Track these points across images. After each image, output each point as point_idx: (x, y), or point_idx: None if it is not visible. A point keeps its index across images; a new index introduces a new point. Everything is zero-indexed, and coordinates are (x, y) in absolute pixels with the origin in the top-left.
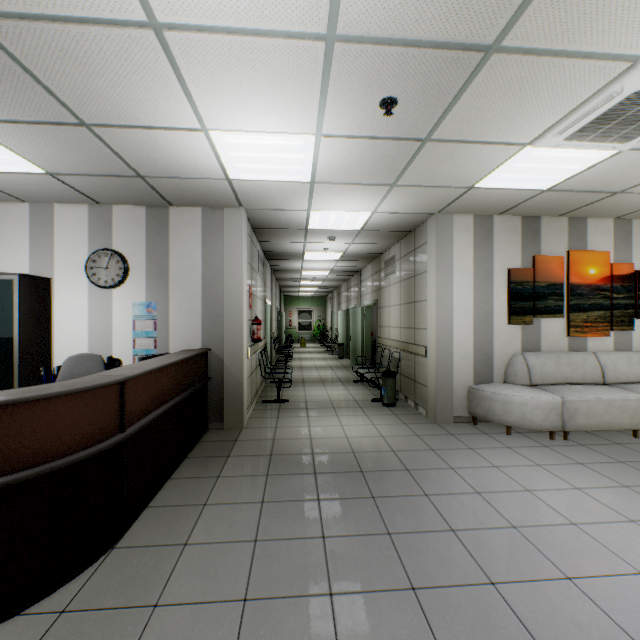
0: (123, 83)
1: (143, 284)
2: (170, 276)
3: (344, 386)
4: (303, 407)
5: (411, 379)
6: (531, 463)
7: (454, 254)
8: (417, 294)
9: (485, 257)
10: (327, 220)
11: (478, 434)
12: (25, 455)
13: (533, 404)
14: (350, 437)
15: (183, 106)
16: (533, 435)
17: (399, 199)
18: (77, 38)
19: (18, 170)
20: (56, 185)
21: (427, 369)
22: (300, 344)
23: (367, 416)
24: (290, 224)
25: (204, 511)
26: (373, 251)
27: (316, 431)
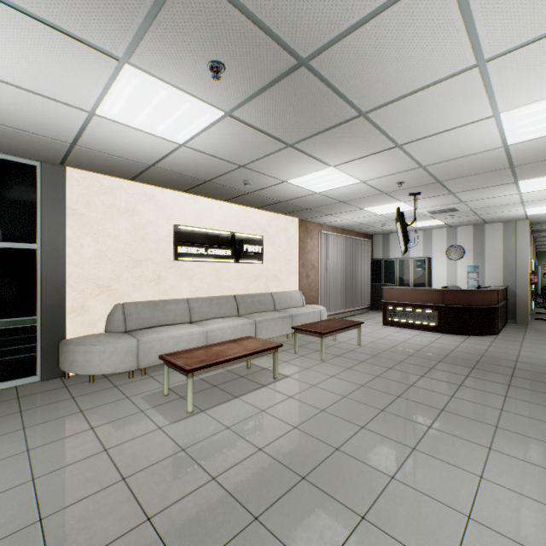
0: (501, 208)
1: (471, 258)
2: (484, 254)
3: None
4: None
5: None
6: None
7: None
8: None
9: None
10: None
11: None
12: (483, 303)
13: None
14: None
15: (518, 208)
16: None
17: None
18: (495, 207)
19: (435, 224)
20: (442, 225)
21: None
22: None
23: None
24: None
25: (524, 335)
26: None
27: None
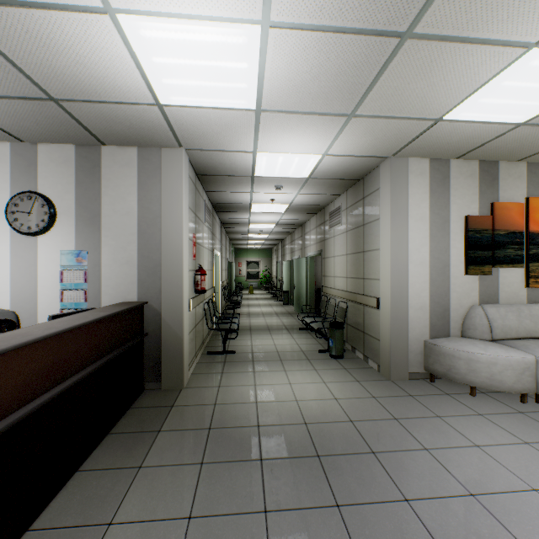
0: None
1: (72, 231)
2: (102, 222)
3: (290, 334)
4: (249, 360)
5: (359, 330)
6: (517, 440)
7: (409, 200)
8: (366, 243)
9: (441, 203)
10: (274, 165)
11: (440, 395)
12: None
13: (503, 364)
14: (300, 400)
15: None
16: (500, 396)
17: (354, 136)
18: None
19: None
20: None
21: (379, 322)
22: (248, 291)
23: (316, 371)
24: (235, 170)
25: None
26: (318, 203)
27: (262, 392)
